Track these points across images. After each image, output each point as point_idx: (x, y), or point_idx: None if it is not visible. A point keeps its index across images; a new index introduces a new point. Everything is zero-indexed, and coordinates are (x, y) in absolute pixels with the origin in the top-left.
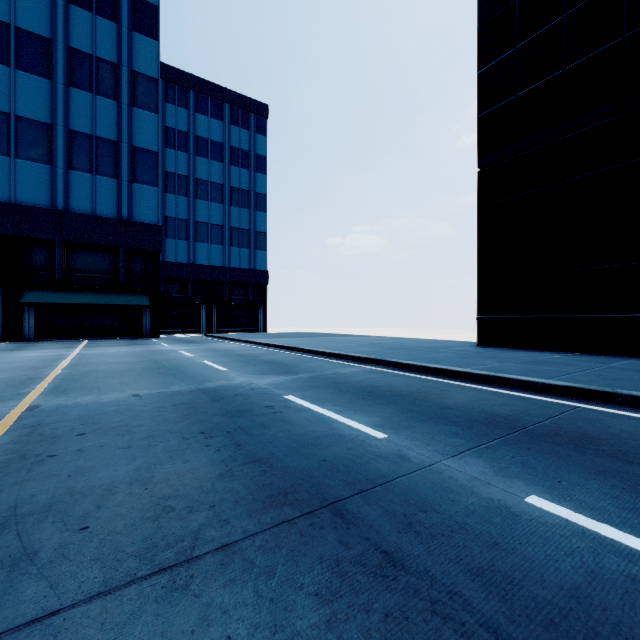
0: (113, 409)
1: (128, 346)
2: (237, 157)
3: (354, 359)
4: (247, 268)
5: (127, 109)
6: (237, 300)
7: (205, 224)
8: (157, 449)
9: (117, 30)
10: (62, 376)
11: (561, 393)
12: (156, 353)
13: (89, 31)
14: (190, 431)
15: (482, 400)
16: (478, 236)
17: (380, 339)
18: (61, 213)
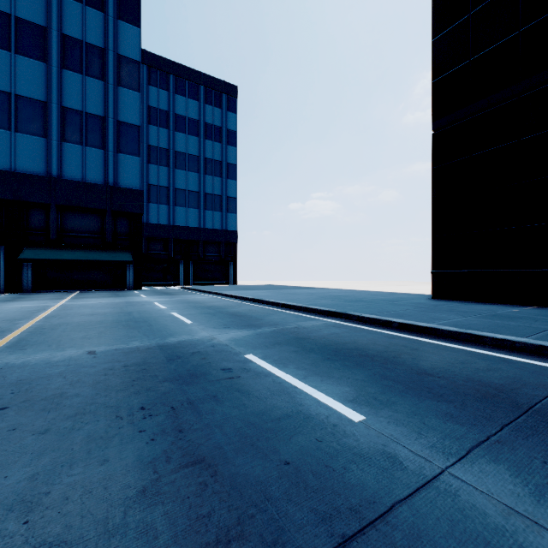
0: (58, 371)
1: (110, 297)
2: (211, 132)
3: (315, 312)
4: (219, 229)
5: (113, 88)
6: (211, 257)
7: (183, 191)
8: (78, 436)
9: (104, 19)
10: (32, 329)
11: (546, 354)
12: (132, 304)
13: (80, 20)
14: (129, 405)
15: (461, 363)
16: (432, 195)
17: (338, 291)
18: (55, 180)
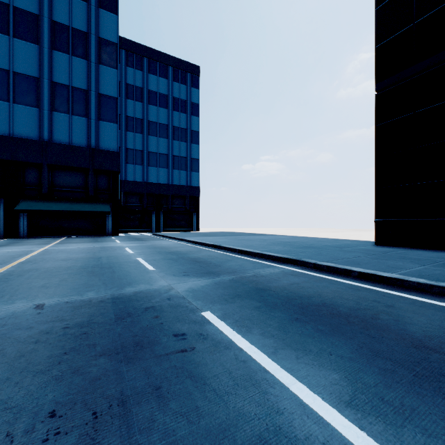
0: None
1: (89, 243)
2: (178, 105)
3: (271, 258)
4: (185, 185)
5: (95, 66)
6: (178, 208)
7: (155, 153)
8: None
9: (87, 7)
10: (0, 275)
11: None
12: (105, 250)
13: (67, 8)
14: (36, 407)
15: None
16: (376, 150)
17: (287, 238)
18: (46, 143)
